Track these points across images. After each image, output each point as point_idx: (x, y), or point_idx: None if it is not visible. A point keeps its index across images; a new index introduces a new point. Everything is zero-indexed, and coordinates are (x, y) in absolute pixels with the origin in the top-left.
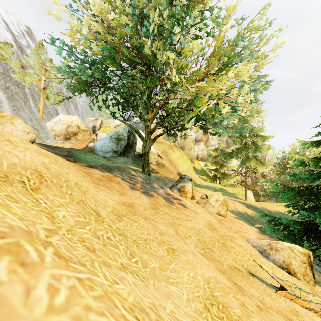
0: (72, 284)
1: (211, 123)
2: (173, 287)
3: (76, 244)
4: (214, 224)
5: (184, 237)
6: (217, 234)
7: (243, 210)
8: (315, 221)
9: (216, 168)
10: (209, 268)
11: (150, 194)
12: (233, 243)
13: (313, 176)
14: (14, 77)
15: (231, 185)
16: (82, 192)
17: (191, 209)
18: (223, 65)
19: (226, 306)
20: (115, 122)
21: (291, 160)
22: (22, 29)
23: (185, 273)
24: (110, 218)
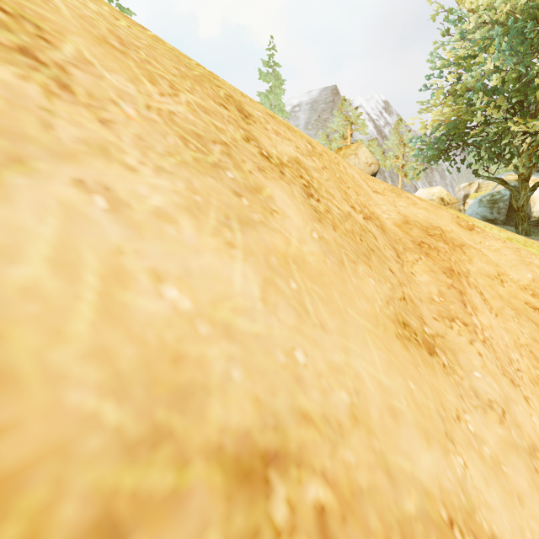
0: None
1: None
2: None
3: None
4: None
5: None
6: None
7: None
8: None
9: None
10: None
11: None
12: None
13: None
14: None
15: None
16: None
17: None
18: None
19: None
20: None
21: None
22: (380, 108)
23: None
24: None
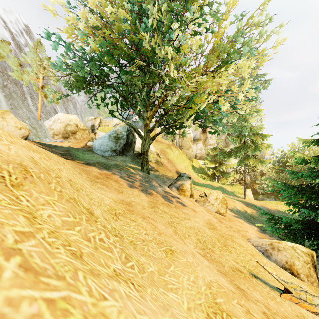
0: (36, 310)
1: (211, 120)
2: (172, 294)
3: (59, 249)
4: (214, 223)
5: (183, 237)
6: (217, 233)
7: (242, 209)
8: (316, 220)
9: (215, 166)
10: (211, 270)
11: (149, 193)
12: (234, 243)
13: (314, 174)
14: (12, 75)
15: (230, 183)
16: (74, 189)
17: (190, 208)
18: (222, 62)
19: (230, 314)
20: (113, 120)
21: (289, 158)
22: (21, 28)
23: (186, 277)
24: (104, 218)
